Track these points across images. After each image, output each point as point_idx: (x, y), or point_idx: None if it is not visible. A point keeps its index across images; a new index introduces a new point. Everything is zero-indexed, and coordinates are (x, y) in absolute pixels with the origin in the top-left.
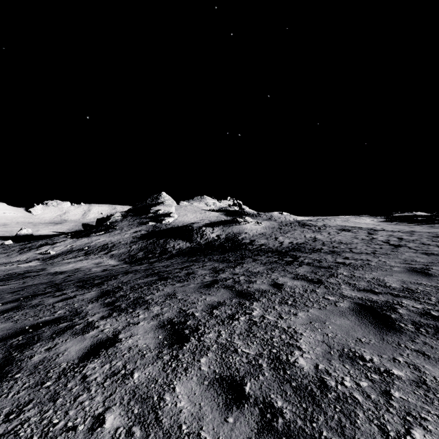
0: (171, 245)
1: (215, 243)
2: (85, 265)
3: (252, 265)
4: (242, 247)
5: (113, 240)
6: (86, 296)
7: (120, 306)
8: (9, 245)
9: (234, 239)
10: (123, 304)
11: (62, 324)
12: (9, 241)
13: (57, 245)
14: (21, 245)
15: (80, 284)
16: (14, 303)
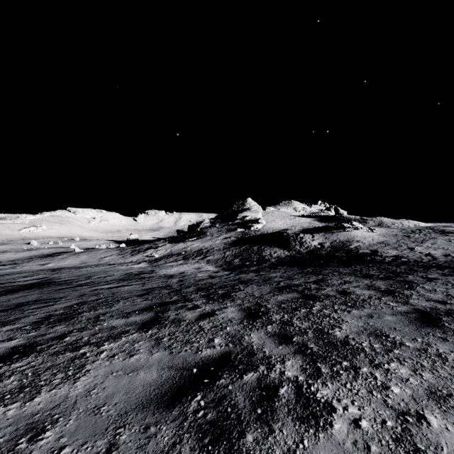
0: (267, 252)
1: (320, 252)
2: (187, 270)
3: (441, 287)
4: (366, 258)
5: (206, 246)
6: (228, 314)
7: (308, 346)
8: (124, 248)
9: (345, 248)
10: (309, 343)
11: (246, 376)
12: (123, 245)
13: (159, 249)
14: (132, 248)
15: (204, 293)
16: (149, 312)
